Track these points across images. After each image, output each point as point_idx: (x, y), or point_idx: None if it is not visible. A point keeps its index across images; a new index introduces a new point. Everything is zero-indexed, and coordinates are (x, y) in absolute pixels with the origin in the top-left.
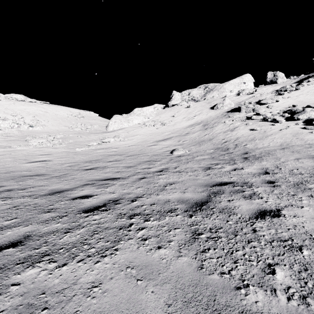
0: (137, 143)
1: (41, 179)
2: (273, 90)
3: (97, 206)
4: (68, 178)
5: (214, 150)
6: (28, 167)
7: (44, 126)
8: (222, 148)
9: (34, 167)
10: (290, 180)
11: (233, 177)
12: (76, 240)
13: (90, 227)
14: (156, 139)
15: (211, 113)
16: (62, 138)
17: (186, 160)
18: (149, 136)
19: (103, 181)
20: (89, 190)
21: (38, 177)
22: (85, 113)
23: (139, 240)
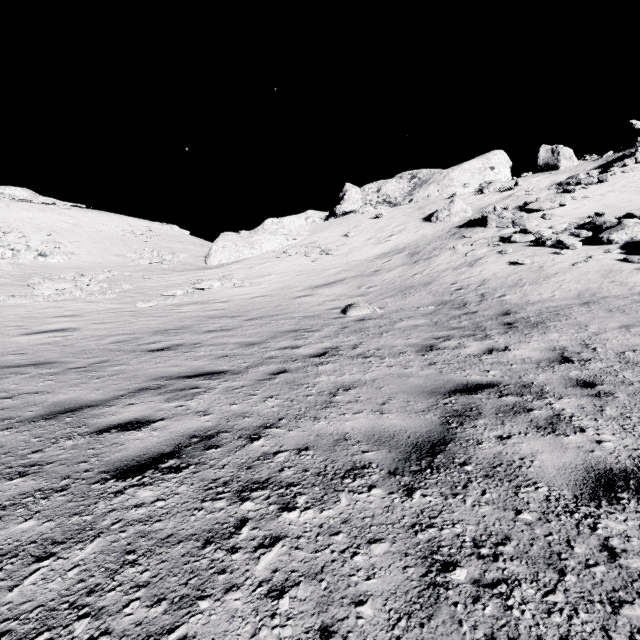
0: (269, 290)
1: (41, 374)
2: (552, 183)
3: (156, 456)
4: (106, 373)
5: (435, 306)
6: (22, 344)
7: (71, 254)
8: (452, 302)
9: (35, 344)
10: (631, 379)
11: (491, 371)
12: (61, 593)
13: (117, 537)
14: (311, 282)
15: (424, 229)
16: (108, 280)
17: (377, 329)
18: (297, 277)
19: (187, 380)
20: (146, 405)
21: (35, 369)
22: (161, 229)
23: (259, 596)
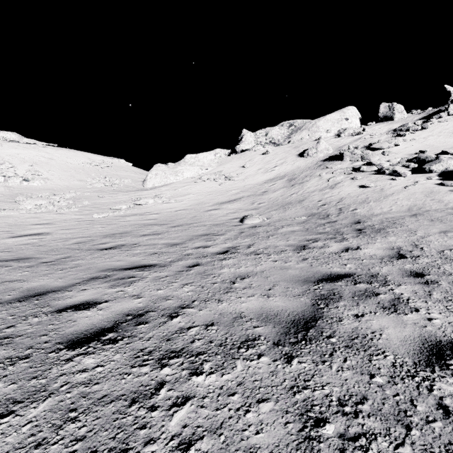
0: (188, 206)
1: (20, 267)
2: (389, 130)
3: (99, 330)
4: (68, 266)
5: (306, 217)
6: (8, 244)
7: (46, 180)
8: (318, 214)
9: (18, 244)
10: (450, 271)
11: (348, 265)
12: (15, 446)
13: (64, 397)
14: (218, 200)
15: (299, 162)
16: (73, 198)
17: (265, 234)
18: (208, 196)
19: (126, 271)
20: (95, 291)
21: (16, 263)
22: (111, 161)
23: (171, 448)
